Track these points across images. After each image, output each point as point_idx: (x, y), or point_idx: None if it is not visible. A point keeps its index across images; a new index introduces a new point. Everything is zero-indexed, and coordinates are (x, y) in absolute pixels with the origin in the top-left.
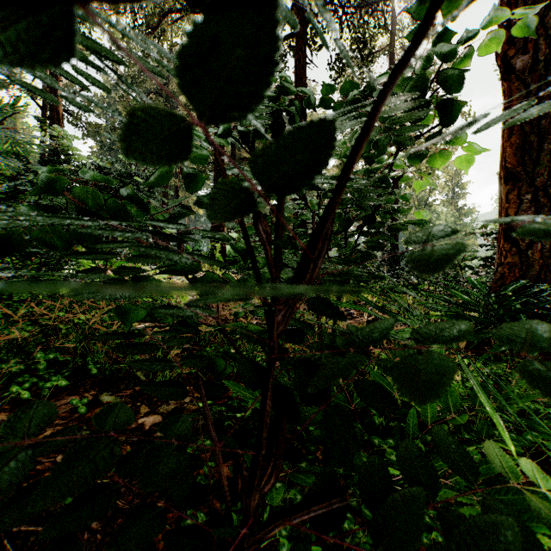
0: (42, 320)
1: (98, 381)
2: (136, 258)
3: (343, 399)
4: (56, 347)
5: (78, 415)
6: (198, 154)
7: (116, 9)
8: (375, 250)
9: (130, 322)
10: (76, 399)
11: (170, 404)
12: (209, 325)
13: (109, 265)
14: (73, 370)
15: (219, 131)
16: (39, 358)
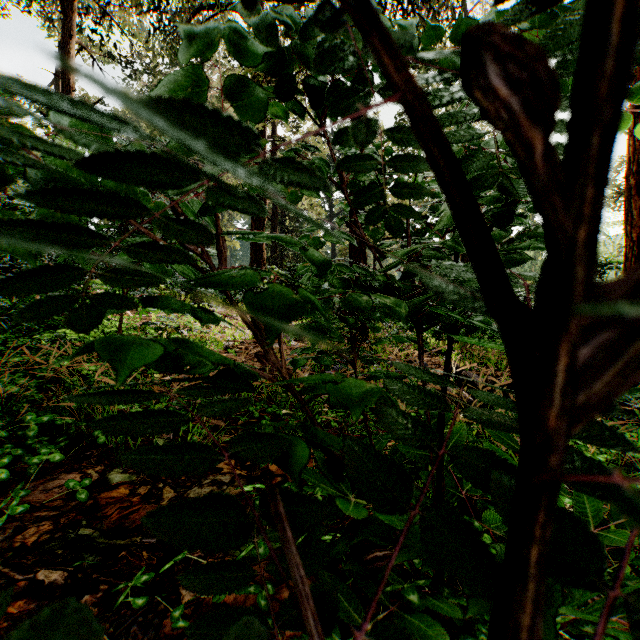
0: (40, 371)
1: (108, 452)
2: (145, 252)
3: (450, 482)
4: (54, 406)
5: (76, 503)
6: (251, 100)
7: (139, 7)
8: (509, 266)
9: (131, 371)
10: (73, 480)
11: (204, 485)
12: (269, 377)
13: (94, 264)
14: (76, 437)
15: (278, 89)
16: (28, 421)
